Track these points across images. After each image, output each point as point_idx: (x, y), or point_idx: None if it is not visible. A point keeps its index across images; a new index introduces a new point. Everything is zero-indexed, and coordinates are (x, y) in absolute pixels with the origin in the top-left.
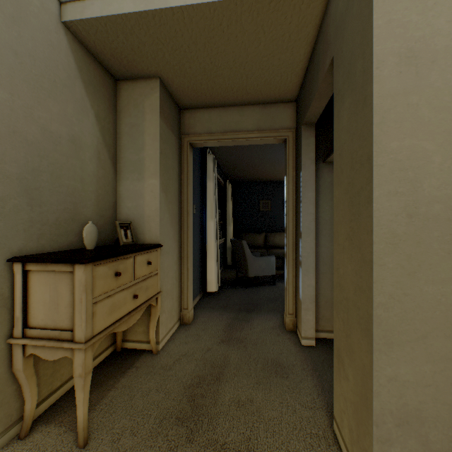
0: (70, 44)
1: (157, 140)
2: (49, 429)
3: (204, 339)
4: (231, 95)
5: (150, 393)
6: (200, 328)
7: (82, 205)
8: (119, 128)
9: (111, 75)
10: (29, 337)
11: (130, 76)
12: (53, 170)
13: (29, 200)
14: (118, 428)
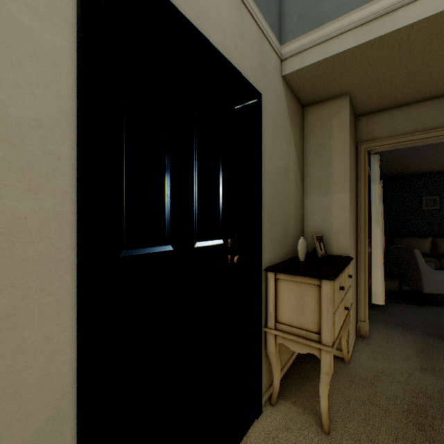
0: (284, 91)
1: (345, 155)
2: (288, 405)
3: (396, 360)
4: (431, 89)
5: (364, 404)
6: (382, 345)
7: (288, 222)
8: (304, 149)
9: (300, 104)
10: (279, 330)
11: (317, 100)
12: (278, 197)
13: (270, 223)
14: (350, 428)
